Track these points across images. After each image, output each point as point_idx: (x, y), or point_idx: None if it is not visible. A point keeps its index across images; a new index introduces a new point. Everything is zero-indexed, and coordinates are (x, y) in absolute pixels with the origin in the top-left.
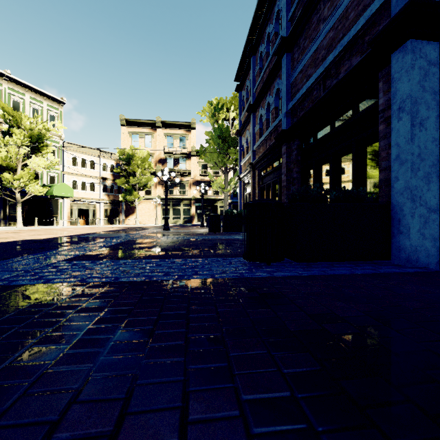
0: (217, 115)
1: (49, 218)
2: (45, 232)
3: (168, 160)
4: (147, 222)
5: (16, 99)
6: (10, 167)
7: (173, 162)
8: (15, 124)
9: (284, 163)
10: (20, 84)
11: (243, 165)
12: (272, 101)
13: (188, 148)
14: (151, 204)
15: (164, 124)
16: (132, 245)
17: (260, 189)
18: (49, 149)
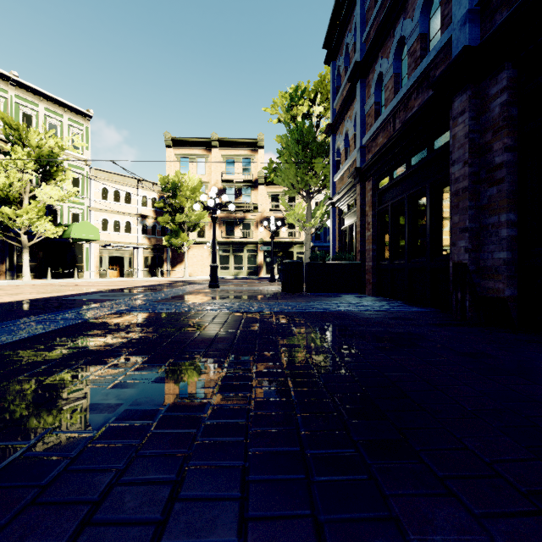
0: (295, 109)
1: (71, 268)
2: (43, 288)
3: (227, 191)
4: (200, 274)
5: (26, 111)
6: (11, 199)
7: (234, 193)
8: (19, 141)
9: (461, 137)
10: (32, 90)
11: (337, 181)
12: (412, 26)
13: (254, 173)
14: (205, 250)
15: (222, 142)
16: (77, 339)
17: (375, 214)
18: (67, 176)
